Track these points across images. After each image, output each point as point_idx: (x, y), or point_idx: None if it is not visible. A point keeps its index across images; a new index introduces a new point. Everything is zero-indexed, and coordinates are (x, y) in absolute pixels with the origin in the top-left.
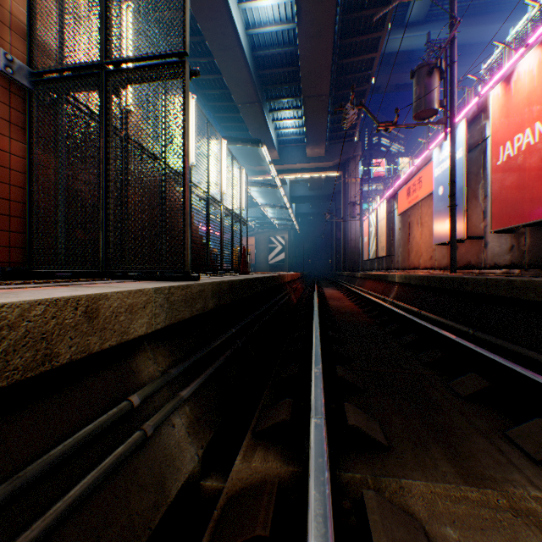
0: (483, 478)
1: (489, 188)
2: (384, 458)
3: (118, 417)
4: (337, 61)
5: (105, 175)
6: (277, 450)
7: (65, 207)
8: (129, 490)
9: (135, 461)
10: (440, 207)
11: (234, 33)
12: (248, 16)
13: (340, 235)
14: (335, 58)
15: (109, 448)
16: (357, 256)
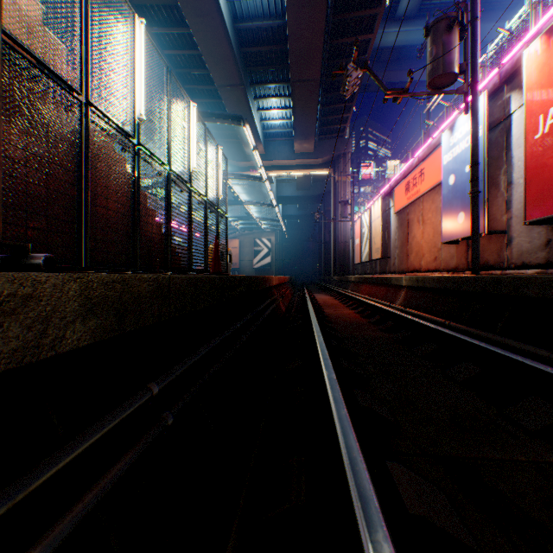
0: None
1: (514, 173)
2: None
3: None
4: (329, 41)
5: None
6: None
7: None
8: None
9: None
10: (452, 198)
11: None
12: None
13: (328, 237)
14: (328, 36)
15: None
16: (348, 259)
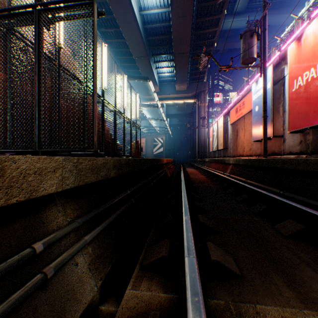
0: None
1: (286, 106)
2: (239, 286)
3: (17, 264)
4: (194, 32)
5: (38, 83)
6: (158, 281)
7: (10, 106)
8: None
9: (36, 300)
10: (256, 118)
11: (132, 13)
12: (141, 3)
13: (195, 137)
14: (193, 30)
15: (8, 292)
16: (206, 149)
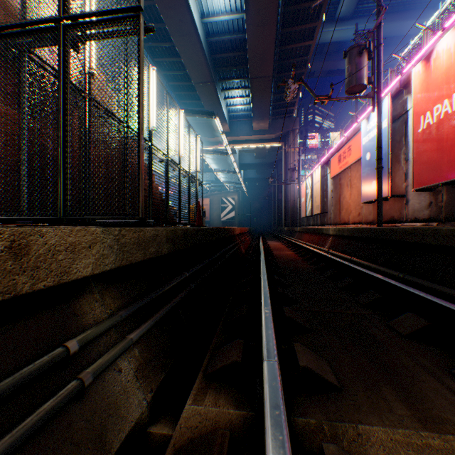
0: (441, 422)
1: (410, 153)
2: (337, 401)
3: (47, 367)
4: (279, 47)
5: (63, 125)
6: (228, 394)
7: (25, 157)
8: (58, 451)
9: (70, 414)
10: (368, 170)
11: (191, 20)
12: (203, 6)
13: (281, 196)
14: (278, 45)
15: (36, 403)
16: (296, 214)
